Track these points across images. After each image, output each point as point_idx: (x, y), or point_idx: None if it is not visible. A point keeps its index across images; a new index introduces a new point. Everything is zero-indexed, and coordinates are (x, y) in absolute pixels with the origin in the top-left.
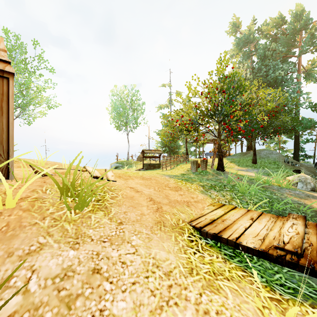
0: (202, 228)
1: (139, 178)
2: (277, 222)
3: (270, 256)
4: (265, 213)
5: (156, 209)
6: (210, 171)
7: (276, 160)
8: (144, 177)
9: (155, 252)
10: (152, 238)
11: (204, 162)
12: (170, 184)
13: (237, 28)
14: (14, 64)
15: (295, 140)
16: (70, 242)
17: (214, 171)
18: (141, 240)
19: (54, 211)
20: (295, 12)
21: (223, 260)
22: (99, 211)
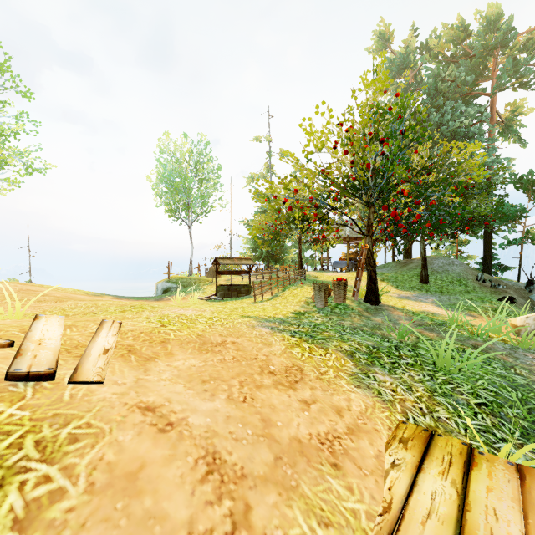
0: None
1: (191, 345)
2: None
3: None
4: None
5: None
6: (352, 305)
7: (461, 277)
8: (207, 340)
9: None
10: None
11: (341, 287)
12: (274, 356)
13: (386, 42)
14: None
15: (486, 241)
16: None
17: (360, 303)
18: None
19: None
20: (485, 17)
21: None
22: None
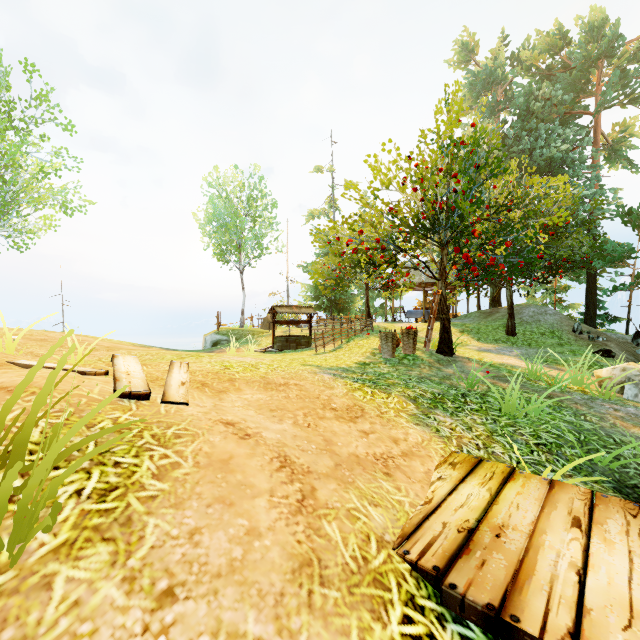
0: (443, 577)
1: (257, 384)
2: None
3: None
4: (601, 496)
5: (297, 501)
6: (423, 356)
7: (555, 328)
8: (271, 381)
9: None
10: None
11: (411, 336)
12: (336, 397)
13: (470, 53)
14: None
15: (588, 286)
16: None
17: (432, 355)
18: None
19: None
20: (588, 22)
21: None
22: (94, 546)
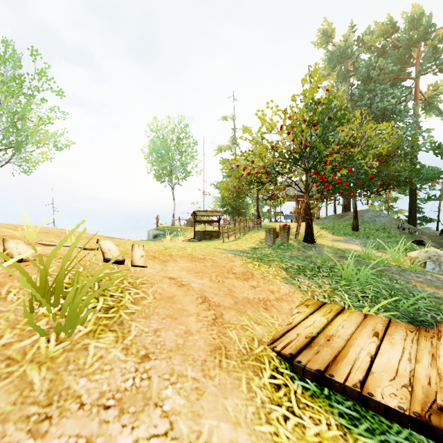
0: (294, 358)
1: (186, 258)
2: (421, 341)
3: (435, 432)
4: (394, 322)
5: (212, 319)
6: (294, 243)
7: (386, 226)
8: (195, 256)
9: (209, 428)
10: (204, 389)
11: (286, 230)
12: (236, 267)
13: (329, 38)
14: (2, 82)
15: (411, 197)
16: (30, 417)
17: (300, 243)
18: (183, 397)
19: (13, 341)
20: (411, 15)
21: (340, 432)
22: (106, 333)
